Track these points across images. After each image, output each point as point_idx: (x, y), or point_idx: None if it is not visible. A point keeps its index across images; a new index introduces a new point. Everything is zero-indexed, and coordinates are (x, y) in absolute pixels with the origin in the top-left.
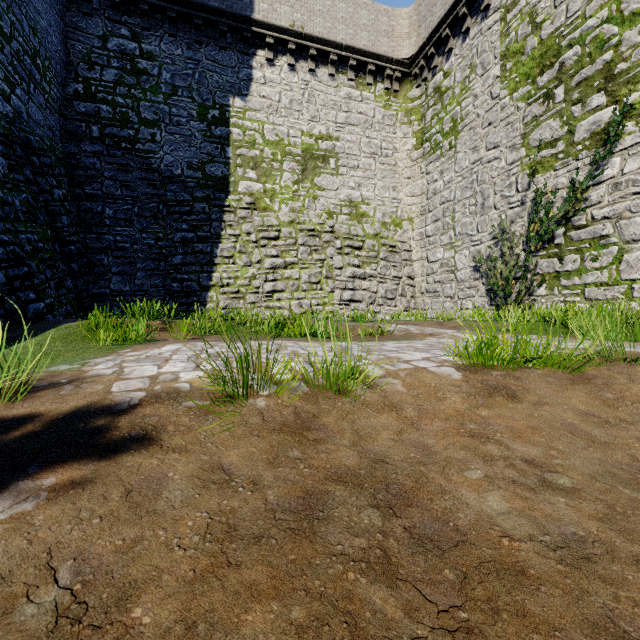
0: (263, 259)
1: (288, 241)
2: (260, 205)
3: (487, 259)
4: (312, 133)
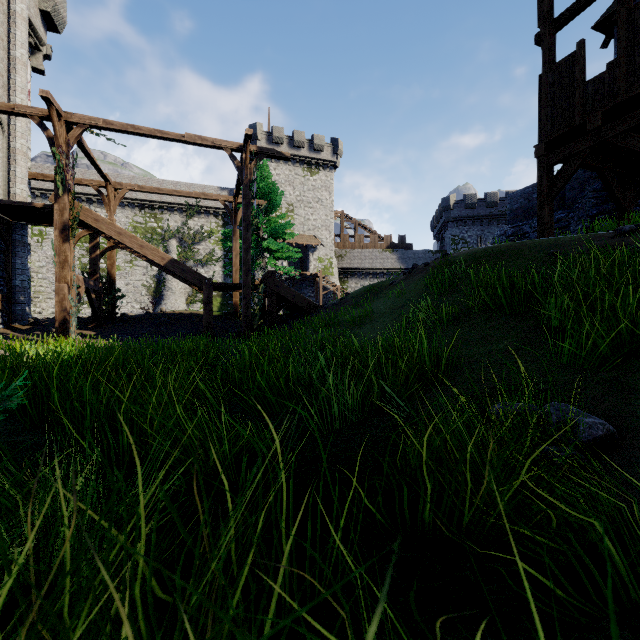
0: None
1: None
2: None
3: None
4: None
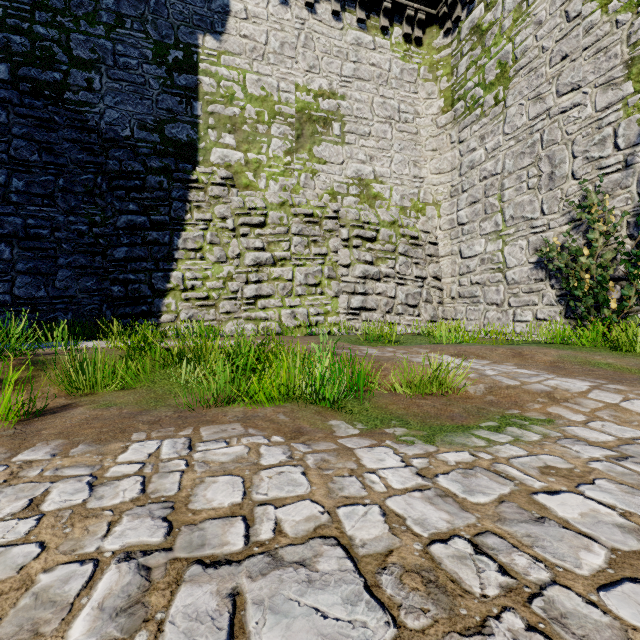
0: (243, 253)
1: (277, 229)
2: (240, 181)
3: (559, 251)
4: (310, 88)
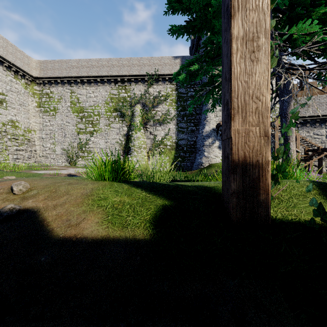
0: None
1: None
2: None
3: (66, 150)
4: None
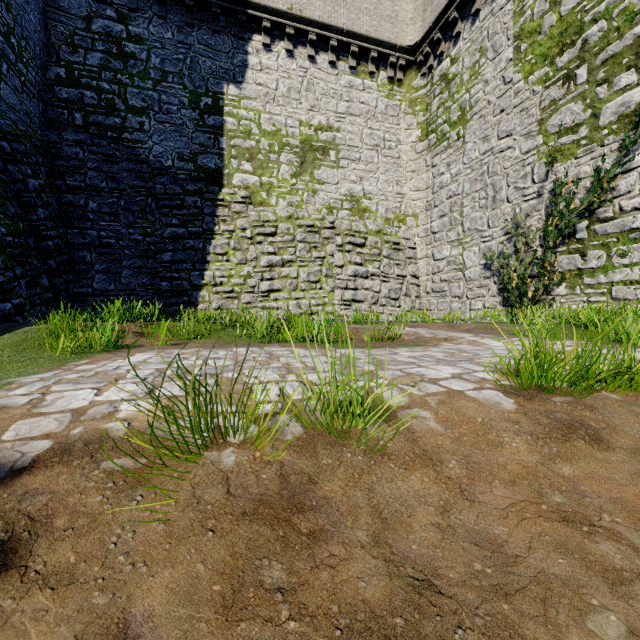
0: (259, 256)
1: (286, 237)
2: (256, 199)
3: (499, 256)
4: (311, 123)
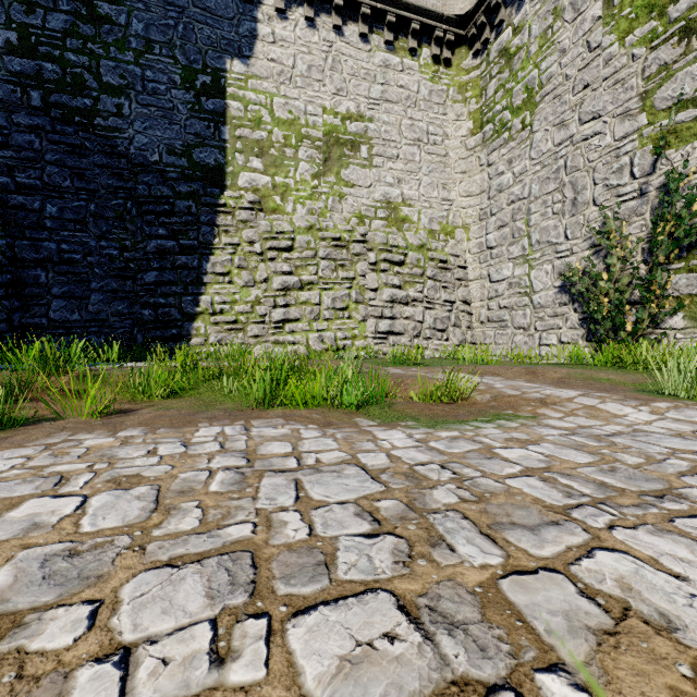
0: (271, 277)
1: (305, 253)
2: (268, 205)
3: (581, 276)
4: (337, 111)
